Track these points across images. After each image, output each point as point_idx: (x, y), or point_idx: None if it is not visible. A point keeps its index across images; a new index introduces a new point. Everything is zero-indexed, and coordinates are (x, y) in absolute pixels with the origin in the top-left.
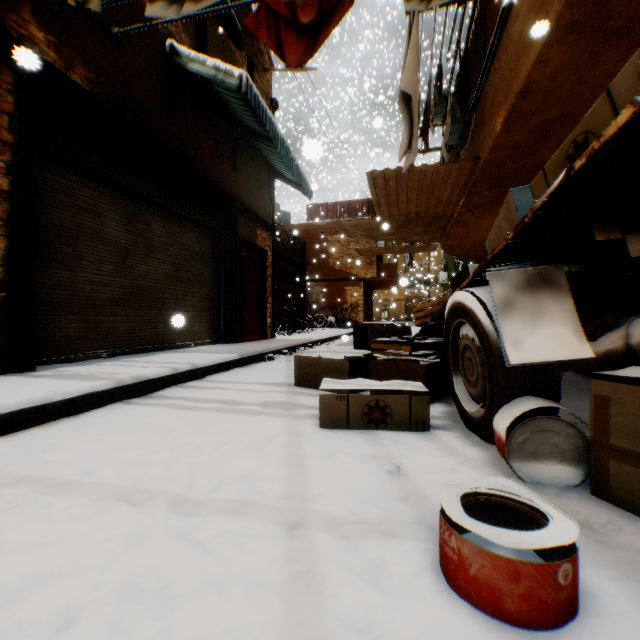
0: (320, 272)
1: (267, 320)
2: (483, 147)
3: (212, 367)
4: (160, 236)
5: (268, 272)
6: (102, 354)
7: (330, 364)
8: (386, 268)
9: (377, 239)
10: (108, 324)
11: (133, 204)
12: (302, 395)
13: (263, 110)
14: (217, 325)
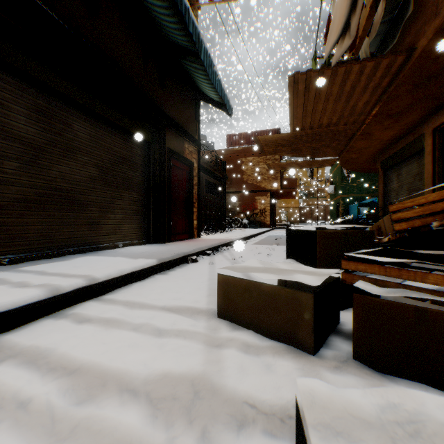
0: (236, 186)
1: (194, 222)
2: (421, 35)
3: (120, 278)
4: (83, 138)
5: (195, 181)
6: (4, 260)
7: (276, 295)
8: (287, 182)
9: (286, 155)
10: (13, 227)
11: (49, 101)
12: (231, 347)
13: (185, 9)
14: (147, 227)
